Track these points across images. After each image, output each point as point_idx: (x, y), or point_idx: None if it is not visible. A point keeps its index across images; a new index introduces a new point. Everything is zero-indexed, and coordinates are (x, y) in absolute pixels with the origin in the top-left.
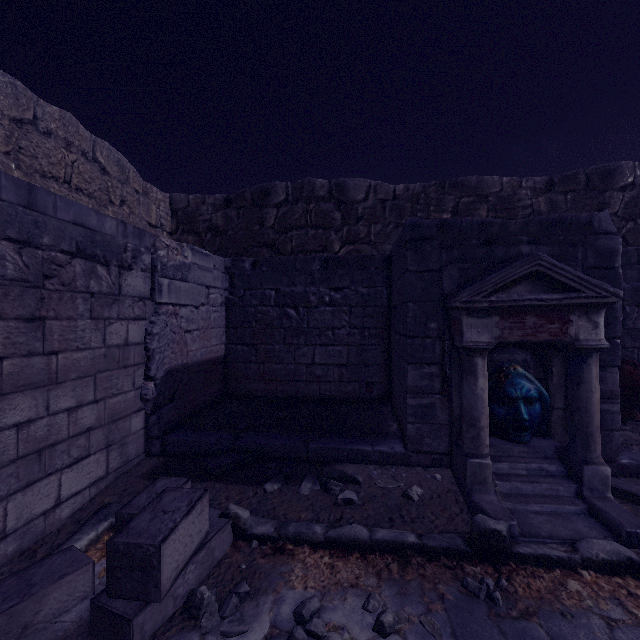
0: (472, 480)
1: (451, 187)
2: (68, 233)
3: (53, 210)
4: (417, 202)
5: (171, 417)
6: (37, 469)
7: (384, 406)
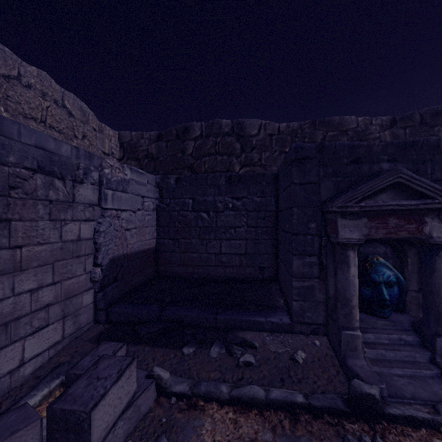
0: (346, 348)
1: (320, 124)
2: (30, 154)
3: (18, 136)
4: (295, 136)
5: (114, 293)
6: (4, 338)
7: (273, 285)
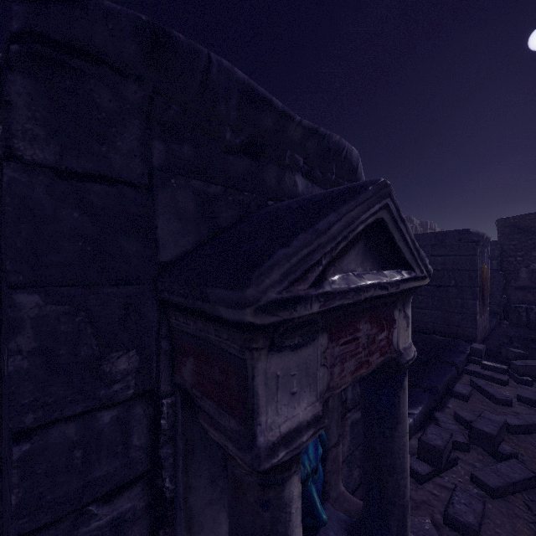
0: None
1: None
2: None
3: None
4: None
5: None
6: None
7: None
